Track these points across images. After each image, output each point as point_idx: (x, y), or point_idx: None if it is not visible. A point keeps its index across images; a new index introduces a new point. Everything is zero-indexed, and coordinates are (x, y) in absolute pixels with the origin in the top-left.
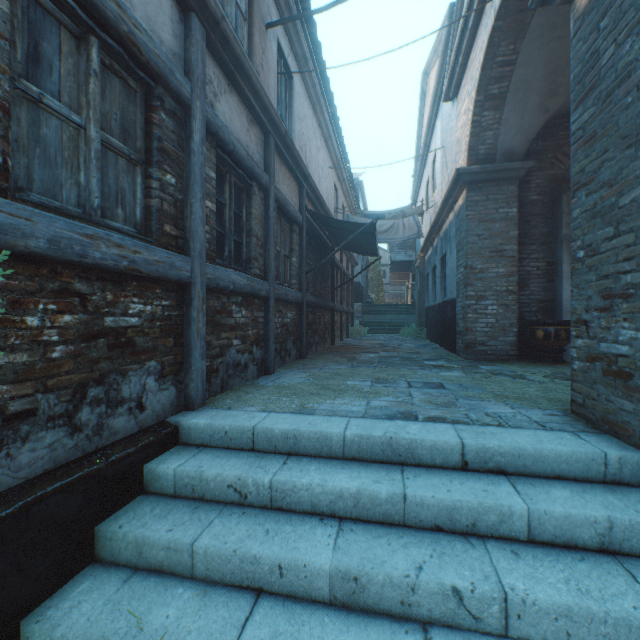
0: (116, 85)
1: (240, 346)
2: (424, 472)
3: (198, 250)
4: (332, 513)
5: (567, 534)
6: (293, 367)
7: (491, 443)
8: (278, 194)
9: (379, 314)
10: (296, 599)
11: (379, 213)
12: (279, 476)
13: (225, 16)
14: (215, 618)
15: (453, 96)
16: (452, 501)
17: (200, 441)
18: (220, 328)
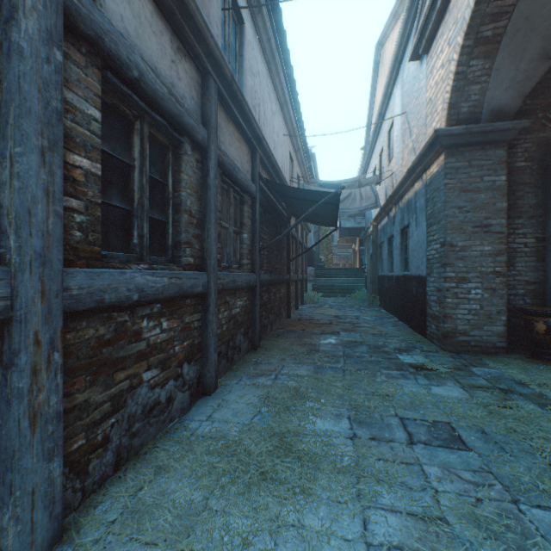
0: None
1: (158, 376)
2: None
3: (34, 249)
4: None
5: None
6: (242, 372)
7: None
8: (222, 156)
9: (330, 277)
10: None
11: (333, 183)
12: None
13: None
14: None
15: (423, 52)
16: None
17: None
18: (113, 367)
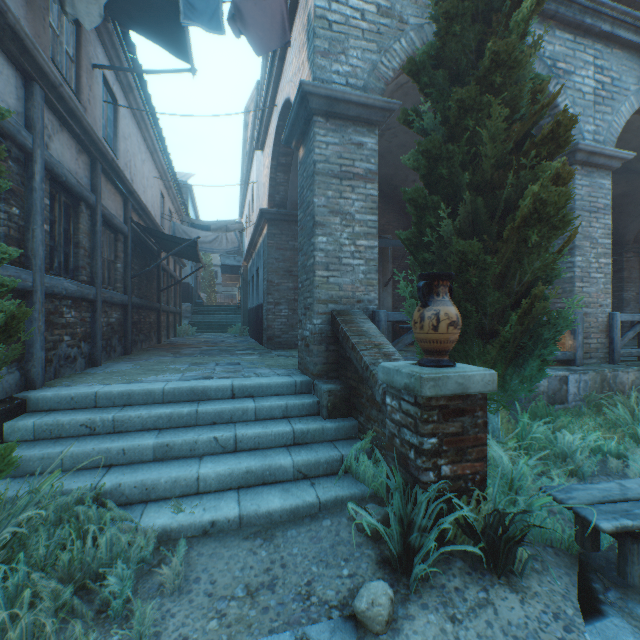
0: None
1: (70, 341)
2: (211, 402)
3: (39, 265)
4: (155, 427)
5: (271, 413)
6: (120, 360)
7: (247, 383)
8: (105, 210)
9: (209, 314)
10: (134, 464)
11: (206, 223)
12: (120, 414)
13: (63, 84)
14: (85, 477)
15: (261, 149)
16: (221, 408)
17: (48, 407)
18: (54, 326)
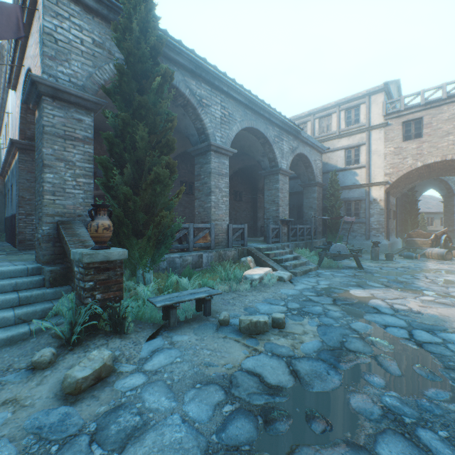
0: None
1: None
2: None
3: None
4: None
5: (3, 289)
6: None
7: None
8: None
9: None
10: None
11: None
12: None
13: None
14: None
15: (14, 90)
16: None
17: None
18: None
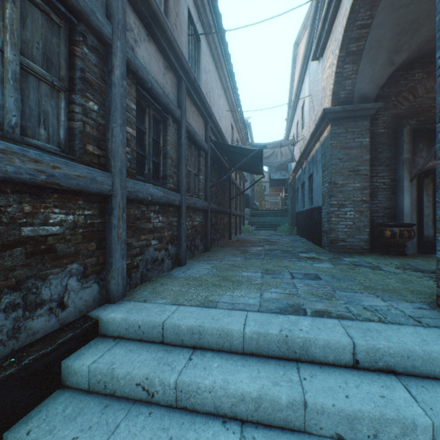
0: (38, 17)
1: (157, 245)
2: (319, 371)
3: (118, 167)
4: (234, 415)
5: None
6: (200, 259)
7: (381, 344)
8: (188, 126)
9: (262, 216)
10: None
11: (263, 144)
12: (184, 376)
13: None
14: None
15: (319, 56)
16: (353, 411)
17: (117, 333)
18: (140, 232)
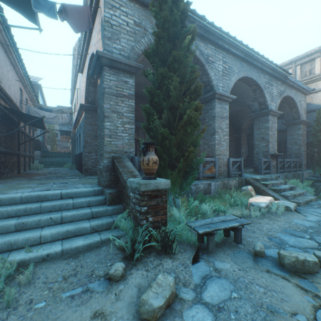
0: None
1: None
2: (49, 201)
3: None
4: (16, 215)
5: (81, 205)
6: None
7: (69, 191)
8: None
9: (52, 157)
10: (3, 234)
11: (50, 107)
12: None
13: None
14: None
15: (81, 73)
16: (55, 204)
17: None
18: None
